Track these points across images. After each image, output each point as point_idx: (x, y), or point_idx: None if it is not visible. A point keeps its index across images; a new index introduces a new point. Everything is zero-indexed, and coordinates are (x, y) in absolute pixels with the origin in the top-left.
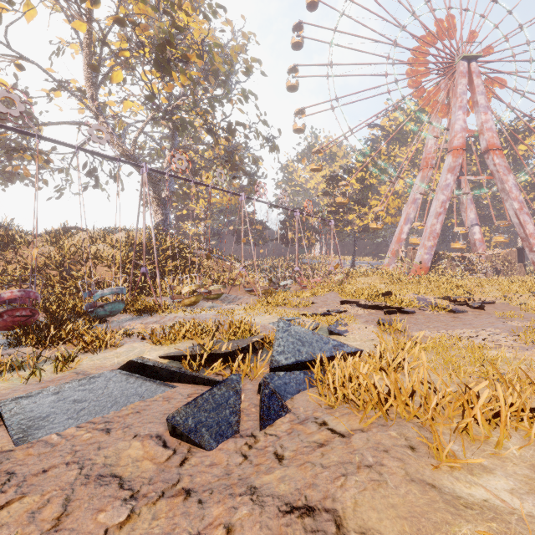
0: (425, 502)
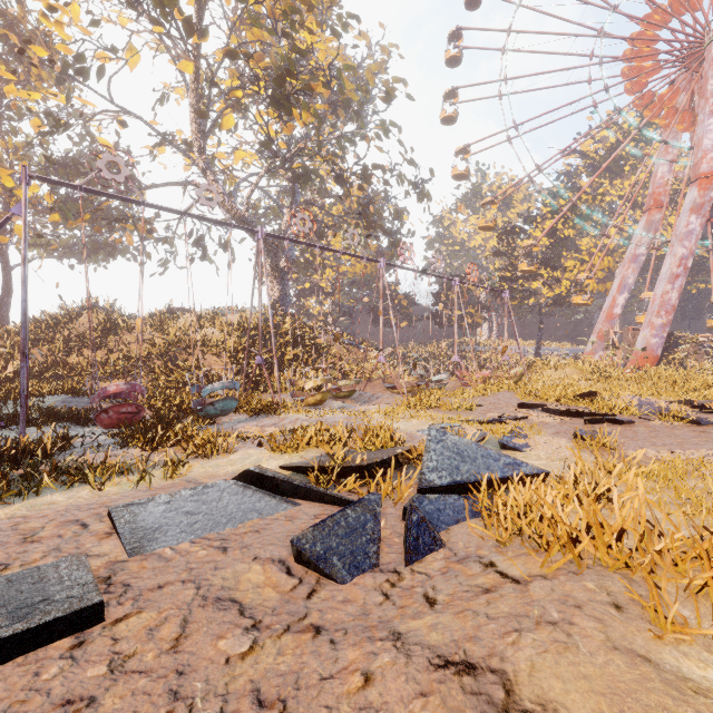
0: (634, 679)
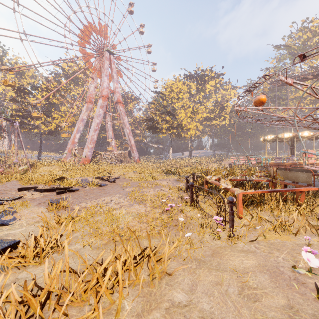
0: None
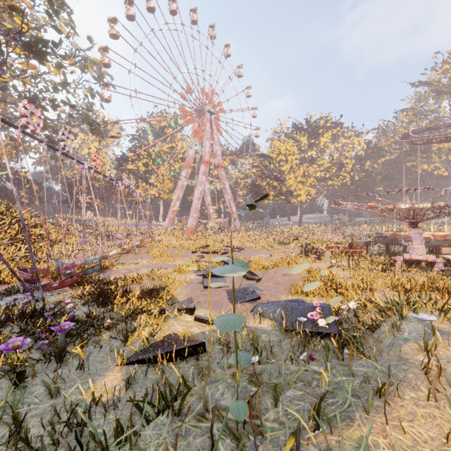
0: None
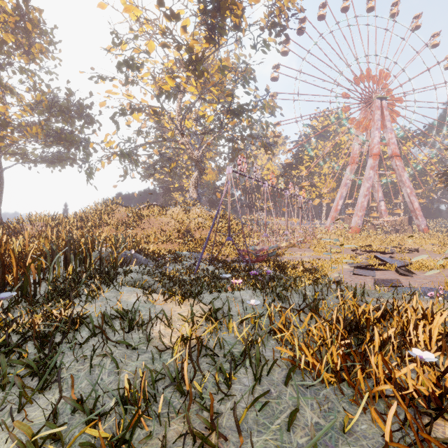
0: None
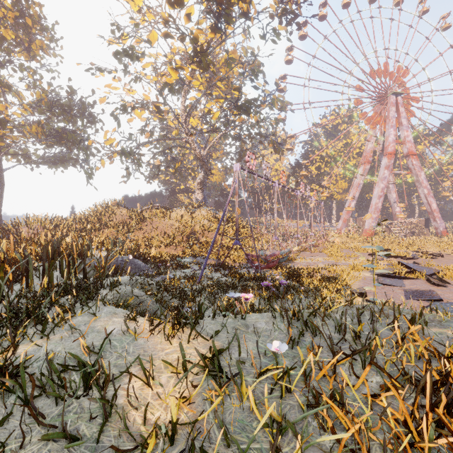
0: None
